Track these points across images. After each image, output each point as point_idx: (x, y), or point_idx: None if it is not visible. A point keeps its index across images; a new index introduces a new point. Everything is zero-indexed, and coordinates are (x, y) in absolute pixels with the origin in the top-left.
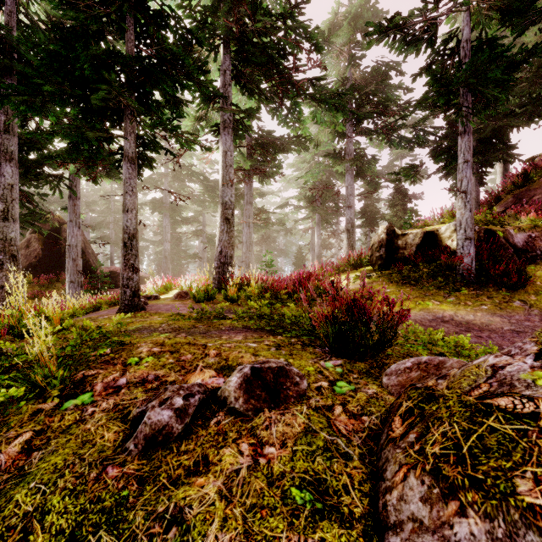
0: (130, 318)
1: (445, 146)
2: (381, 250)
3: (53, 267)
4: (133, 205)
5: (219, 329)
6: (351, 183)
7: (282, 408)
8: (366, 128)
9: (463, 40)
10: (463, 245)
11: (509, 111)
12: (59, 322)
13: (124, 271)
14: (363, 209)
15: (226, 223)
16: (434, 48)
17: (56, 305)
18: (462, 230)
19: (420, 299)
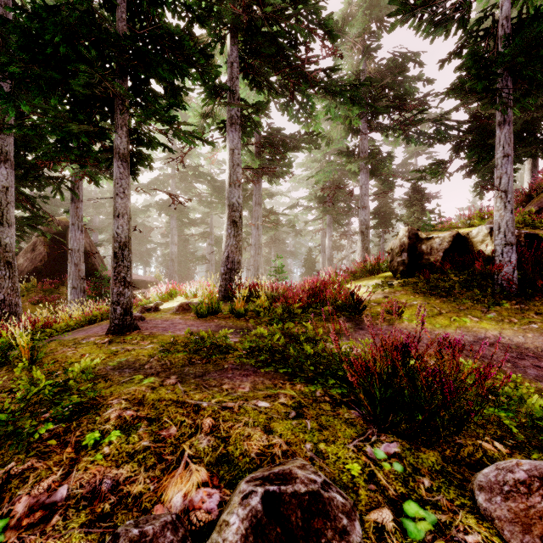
0: (118, 343)
1: (469, 141)
2: (403, 255)
3: (59, 270)
4: (125, 209)
5: (221, 367)
6: (365, 182)
7: None
8: (381, 124)
9: (502, 17)
10: (503, 251)
11: (539, 102)
12: (28, 353)
13: (114, 285)
14: (377, 209)
15: (233, 227)
16: (466, 29)
17: (48, 317)
18: (502, 235)
19: (454, 314)
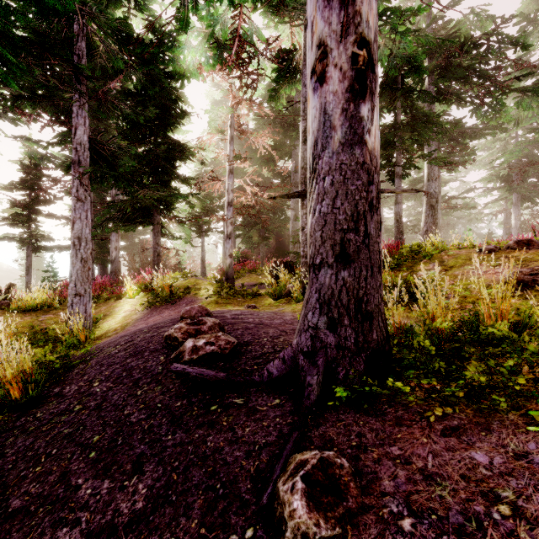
0: None
1: None
2: None
3: (281, 255)
4: (401, 200)
5: None
6: None
7: (532, 247)
8: None
9: None
10: None
11: None
12: None
13: (397, 235)
14: None
15: (431, 209)
16: None
17: None
18: None
19: None
